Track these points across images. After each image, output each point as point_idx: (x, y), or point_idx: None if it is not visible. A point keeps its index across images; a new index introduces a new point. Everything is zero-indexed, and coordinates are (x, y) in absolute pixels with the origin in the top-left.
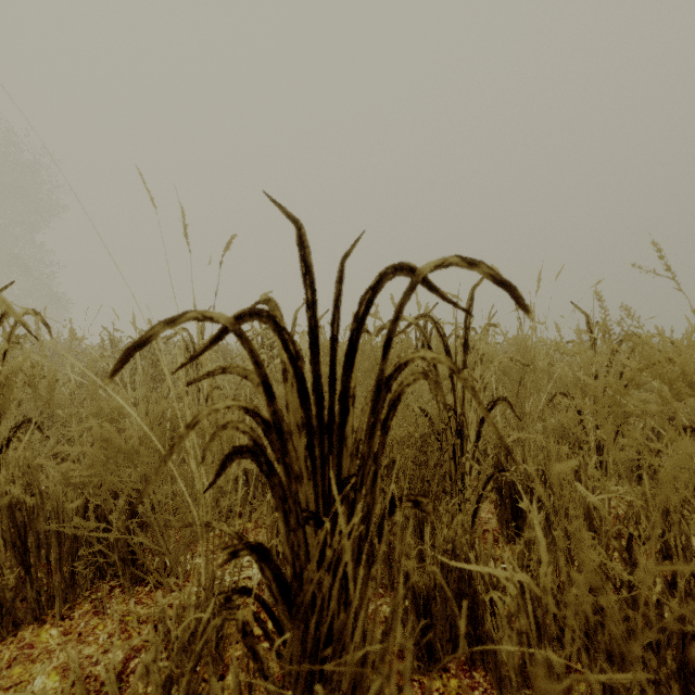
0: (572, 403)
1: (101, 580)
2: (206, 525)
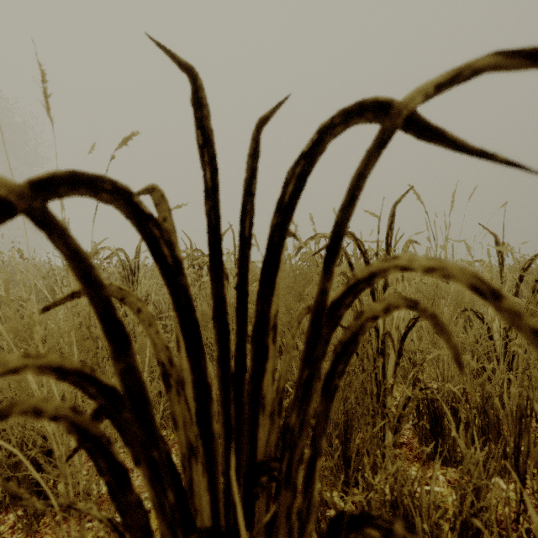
0: (480, 318)
1: (9, 508)
2: (69, 505)
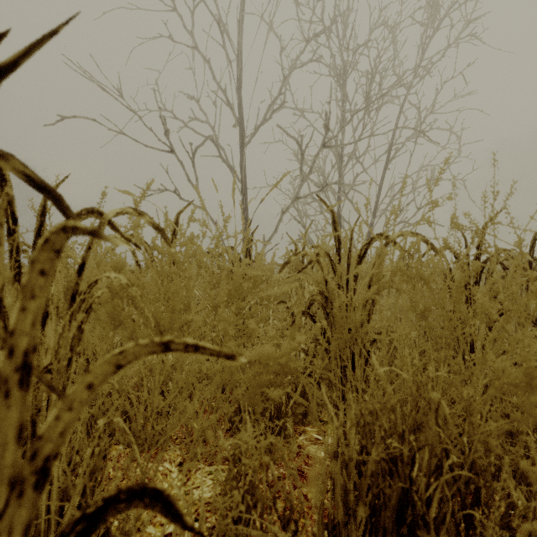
0: None
1: None
2: None
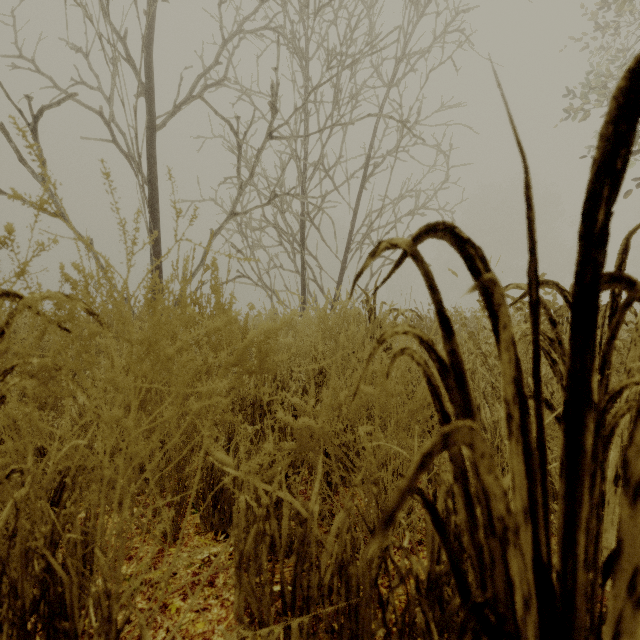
0: None
1: None
2: None
